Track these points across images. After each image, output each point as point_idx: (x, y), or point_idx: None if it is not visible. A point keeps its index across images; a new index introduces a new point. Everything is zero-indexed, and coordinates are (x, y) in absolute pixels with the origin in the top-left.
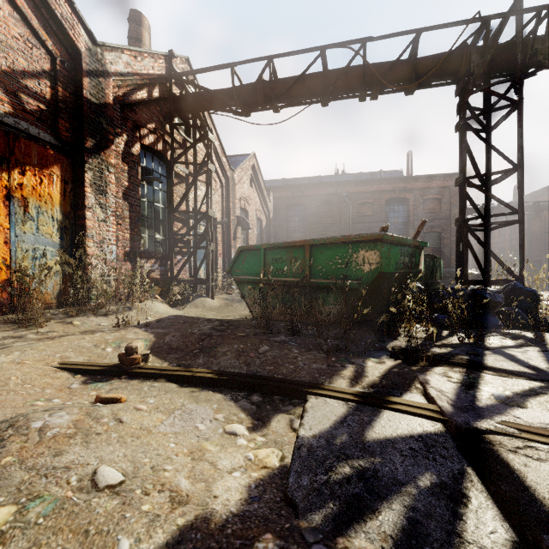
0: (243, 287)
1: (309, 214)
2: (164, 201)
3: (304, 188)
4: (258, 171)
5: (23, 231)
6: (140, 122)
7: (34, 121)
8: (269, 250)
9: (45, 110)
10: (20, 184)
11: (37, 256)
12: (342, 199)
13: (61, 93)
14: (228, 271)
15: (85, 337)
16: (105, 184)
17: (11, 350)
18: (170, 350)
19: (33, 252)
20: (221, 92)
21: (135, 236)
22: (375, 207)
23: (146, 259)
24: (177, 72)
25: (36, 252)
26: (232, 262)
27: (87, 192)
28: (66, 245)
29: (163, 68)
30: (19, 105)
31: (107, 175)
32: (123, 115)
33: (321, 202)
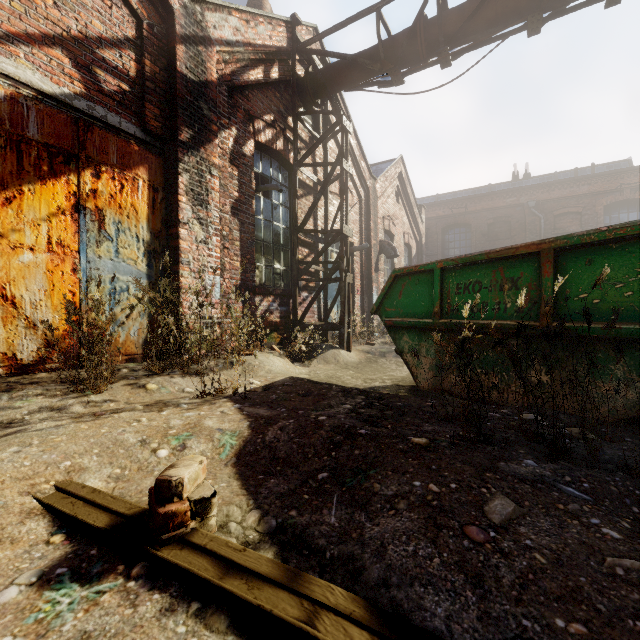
0: (399, 336)
1: (475, 237)
2: (285, 219)
3: (467, 202)
4: (406, 181)
5: (98, 254)
6: (254, 112)
7: (114, 106)
8: (451, 271)
9: (129, 91)
10: (93, 190)
11: (116, 290)
12: (528, 211)
13: (149, 69)
14: (374, 310)
15: (141, 418)
16: (206, 191)
17: (14, 441)
18: (272, 462)
19: (110, 284)
20: (361, 55)
21: (247, 265)
22: (584, 218)
23: (261, 296)
24: (301, 42)
25: (115, 284)
26: (380, 296)
27: (181, 202)
28: (155, 275)
29: (283, 38)
30: (94, 83)
31: (209, 179)
32: (231, 102)
33: (493, 218)
